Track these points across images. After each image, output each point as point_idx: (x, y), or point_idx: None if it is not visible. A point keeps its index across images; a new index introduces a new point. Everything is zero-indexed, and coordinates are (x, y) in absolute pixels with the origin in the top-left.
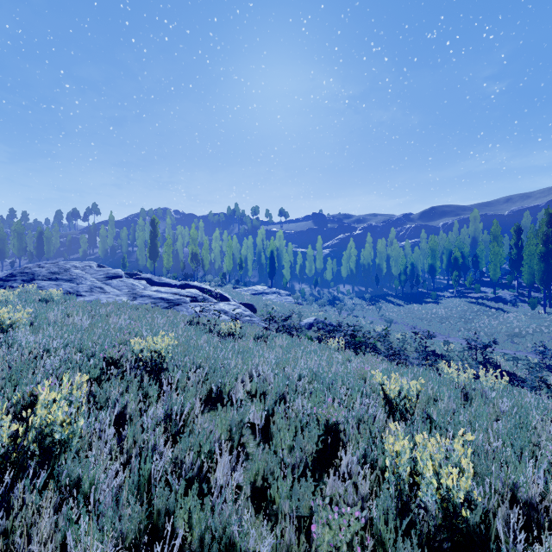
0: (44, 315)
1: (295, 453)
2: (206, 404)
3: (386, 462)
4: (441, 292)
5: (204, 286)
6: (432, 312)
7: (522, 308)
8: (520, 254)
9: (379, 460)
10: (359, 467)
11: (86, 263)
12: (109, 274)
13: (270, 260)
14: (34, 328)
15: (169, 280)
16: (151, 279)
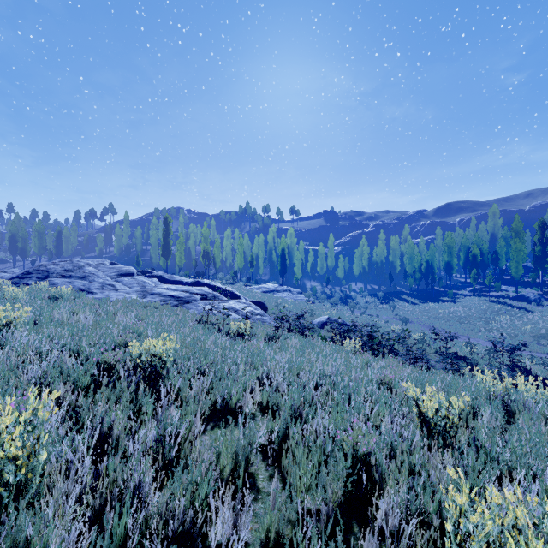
0: (48, 313)
1: (316, 493)
2: (210, 418)
3: (448, 527)
4: (458, 291)
5: (215, 284)
6: (450, 311)
7: (547, 307)
8: (545, 251)
9: (434, 517)
10: (403, 523)
11: (100, 261)
12: (122, 272)
13: (281, 257)
14: (35, 326)
15: (180, 278)
16: (163, 277)
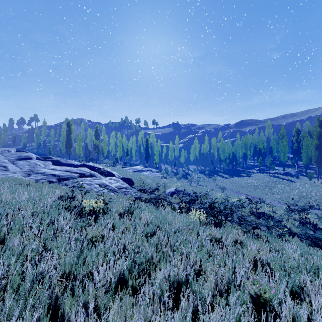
0: None
1: None
2: None
3: None
4: (250, 170)
5: (97, 166)
6: (248, 182)
7: (303, 179)
8: (299, 146)
9: None
10: None
11: (6, 148)
12: (21, 156)
13: (146, 150)
14: None
15: (73, 162)
16: (59, 161)
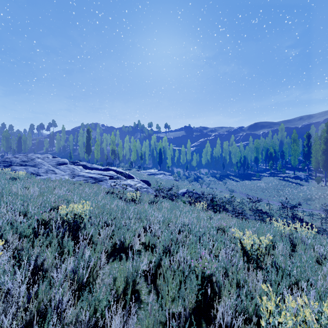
0: (8, 188)
1: (178, 302)
2: (111, 254)
3: (262, 323)
4: (261, 173)
5: (118, 170)
6: (257, 185)
7: (311, 183)
8: (310, 150)
9: (253, 316)
10: (234, 320)
11: (45, 155)
12: (59, 162)
13: (159, 154)
14: None
15: (97, 166)
16: (86, 165)
